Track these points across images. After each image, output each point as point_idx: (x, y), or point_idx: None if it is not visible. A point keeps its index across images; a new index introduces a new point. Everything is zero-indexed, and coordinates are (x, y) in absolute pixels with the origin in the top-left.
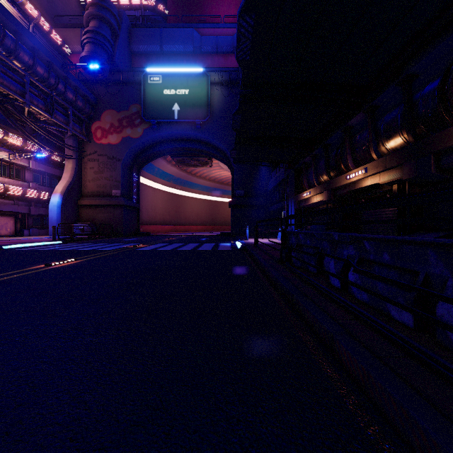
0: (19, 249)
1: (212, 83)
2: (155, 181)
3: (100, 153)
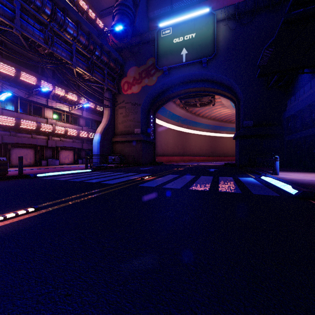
0: (46, 177)
1: (218, 21)
2: (167, 122)
3: (126, 102)
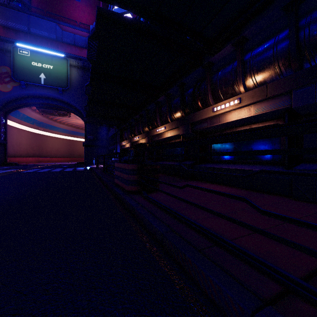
0: None
1: (71, 65)
2: (20, 123)
3: None
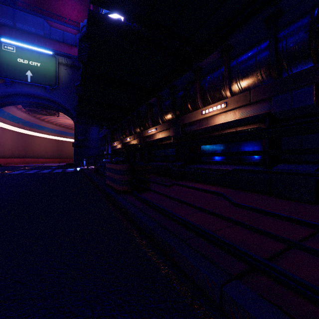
0: None
1: (60, 63)
2: (4, 122)
3: None
